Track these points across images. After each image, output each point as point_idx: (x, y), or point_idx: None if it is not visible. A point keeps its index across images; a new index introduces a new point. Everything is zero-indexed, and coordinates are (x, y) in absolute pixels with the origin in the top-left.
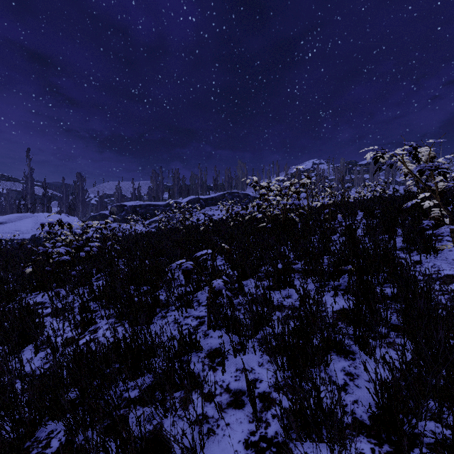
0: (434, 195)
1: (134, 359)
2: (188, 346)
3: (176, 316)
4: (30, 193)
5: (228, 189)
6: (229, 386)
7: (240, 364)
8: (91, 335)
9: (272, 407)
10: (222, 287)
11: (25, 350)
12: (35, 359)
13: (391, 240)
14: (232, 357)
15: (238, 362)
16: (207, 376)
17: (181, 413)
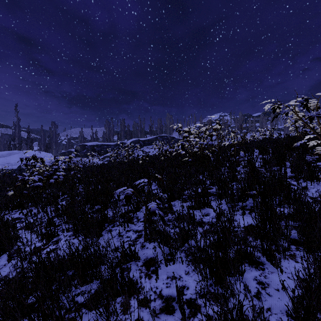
0: (319, 136)
1: (84, 268)
2: (128, 256)
3: (120, 230)
4: (17, 136)
5: (159, 133)
6: (161, 293)
7: (170, 272)
8: (53, 245)
9: (197, 313)
10: (155, 209)
11: (1, 257)
12: (8, 265)
13: (285, 171)
14: (163, 266)
15: (169, 271)
16: (143, 283)
17: (121, 317)
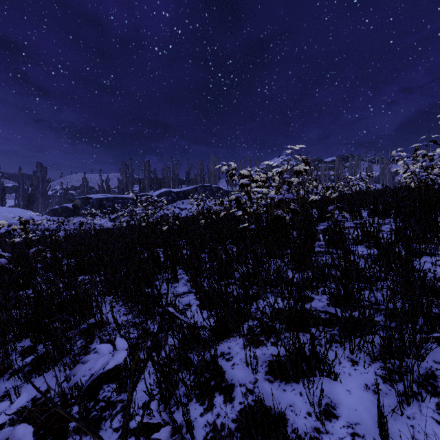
0: None
1: None
2: None
3: None
4: None
5: (200, 182)
6: None
7: None
8: None
9: None
10: None
11: None
12: None
13: None
14: None
15: None
16: None
17: None
